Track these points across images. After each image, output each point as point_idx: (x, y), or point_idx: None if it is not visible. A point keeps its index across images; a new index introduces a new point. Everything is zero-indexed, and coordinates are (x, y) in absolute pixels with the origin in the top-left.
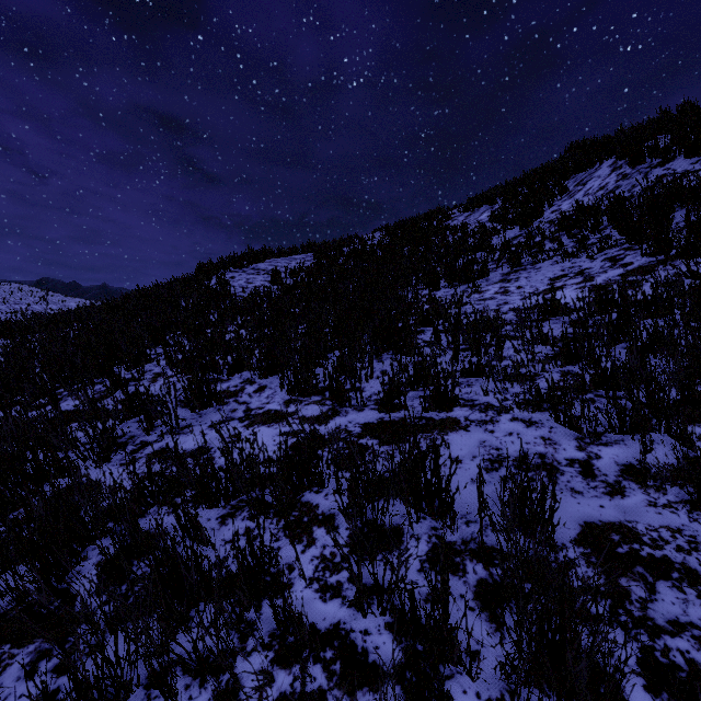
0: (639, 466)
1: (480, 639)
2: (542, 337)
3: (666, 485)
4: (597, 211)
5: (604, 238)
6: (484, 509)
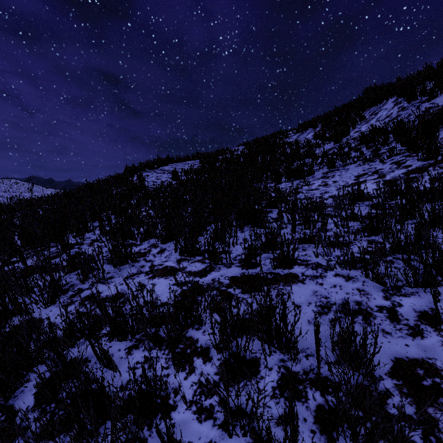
0: (431, 313)
1: None
2: (353, 216)
3: None
4: (385, 131)
5: (391, 149)
6: (319, 346)
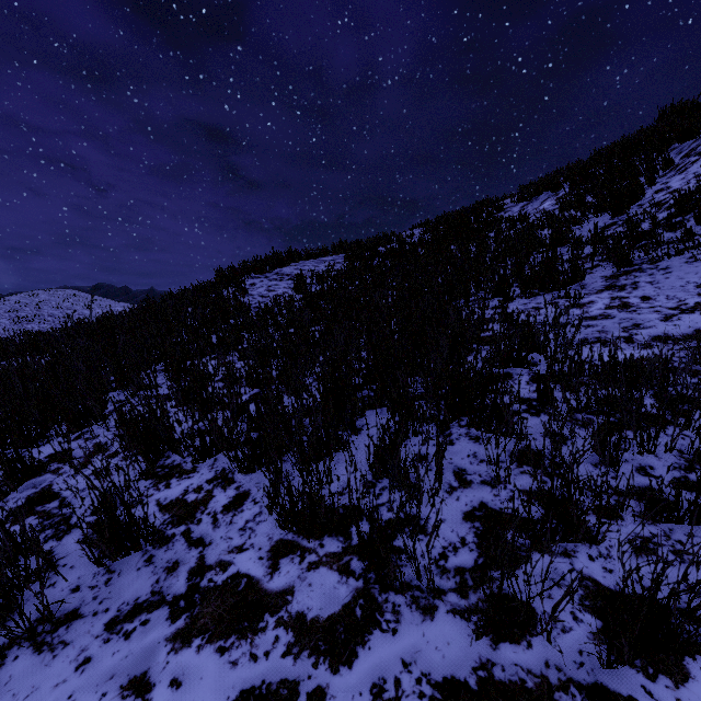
0: None
1: None
2: None
3: None
4: None
5: None
6: None
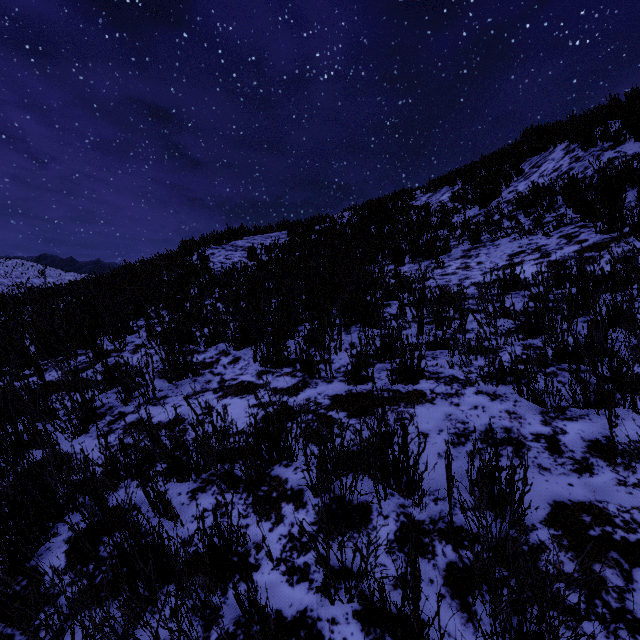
0: (605, 442)
1: (451, 630)
2: (504, 311)
3: (635, 463)
4: (552, 192)
5: (559, 216)
6: (452, 487)
